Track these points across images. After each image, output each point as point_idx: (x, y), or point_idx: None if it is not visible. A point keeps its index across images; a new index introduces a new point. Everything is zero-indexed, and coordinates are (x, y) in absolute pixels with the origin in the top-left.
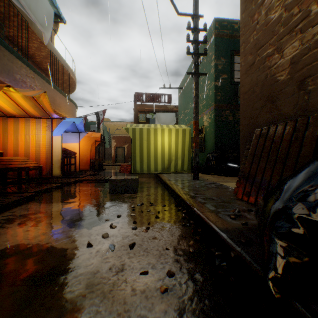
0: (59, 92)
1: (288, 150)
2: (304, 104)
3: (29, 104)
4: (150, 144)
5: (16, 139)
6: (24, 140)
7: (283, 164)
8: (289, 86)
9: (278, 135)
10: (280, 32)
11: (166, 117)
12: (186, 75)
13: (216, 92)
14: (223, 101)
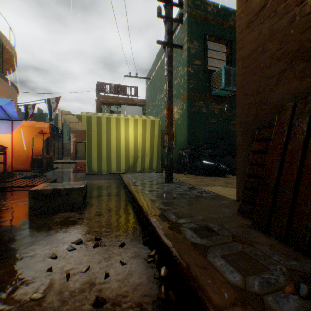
0: None
1: None
2: None
3: None
4: (110, 137)
5: None
6: None
7: None
8: None
9: None
10: None
11: (132, 111)
12: (154, 64)
13: (189, 79)
14: (196, 90)
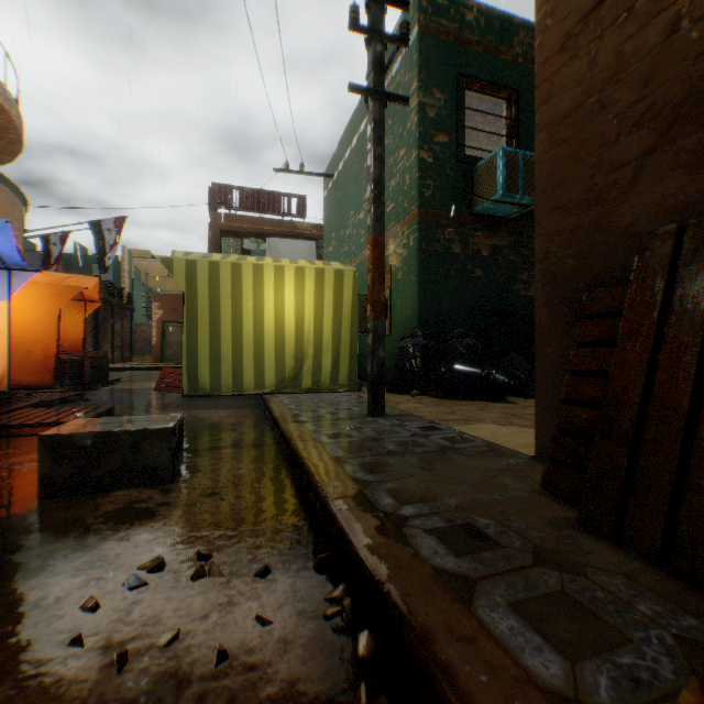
0: None
1: None
2: None
3: None
4: (242, 310)
5: None
6: None
7: None
8: None
9: None
10: None
11: (292, 250)
12: (343, 143)
13: (422, 178)
14: (440, 202)
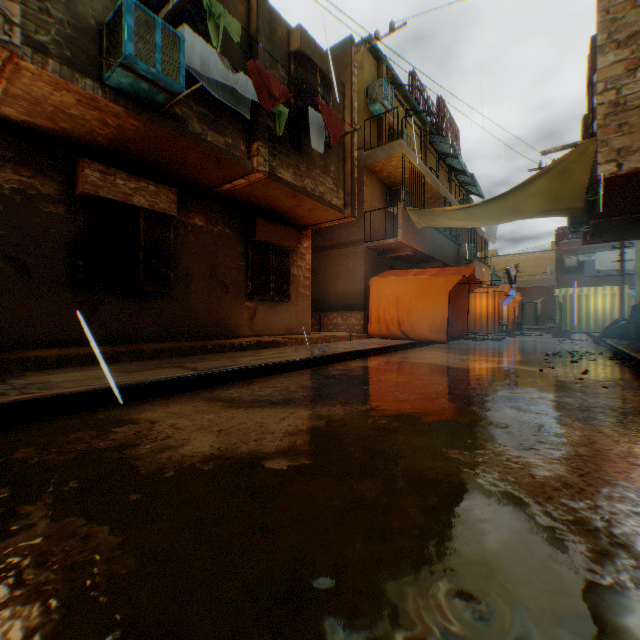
0: (484, 264)
1: None
2: None
3: None
4: (580, 308)
5: None
6: None
7: None
8: None
9: None
10: None
11: (614, 257)
12: None
13: None
14: None
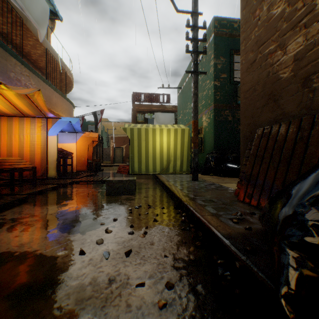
0: (55, 91)
1: (292, 150)
2: (308, 102)
3: (23, 102)
4: (148, 145)
5: (9, 139)
6: (18, 140)
7: (287, 165)
8: (293, 84)
9: (281, 135)
10: (283, 28)
11: (164, 117)
12: (185, 75)
13: (215, 92)
14: (223, 100)
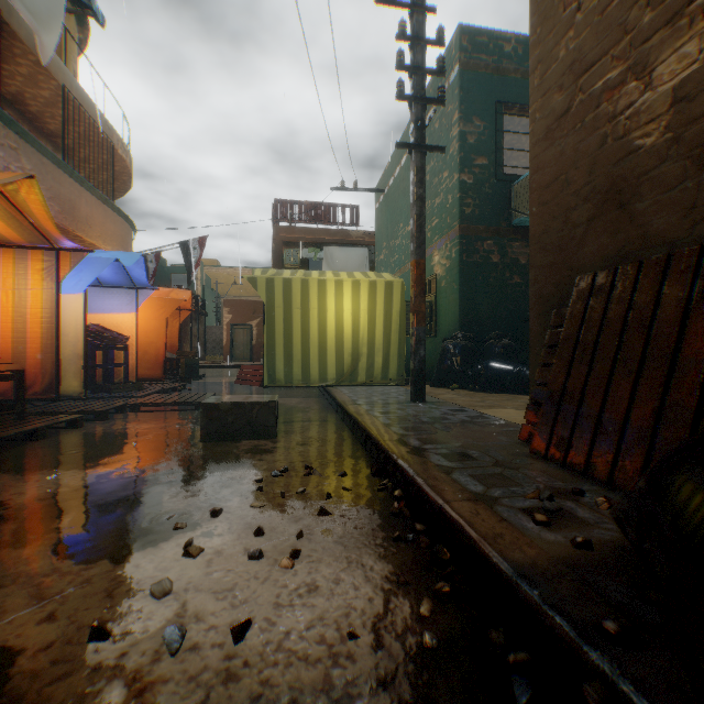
0: (87, 189)
1: (680, 327)
2: None
3: None
4: (309, 318)
5: None
6: None
7: (668, 366)
8: (671, 161)
9: (647, 289)
10: (643, 23)
11: (346, 257)
12: (393, 161)
13: (463, 198)
14: (479, 218)
